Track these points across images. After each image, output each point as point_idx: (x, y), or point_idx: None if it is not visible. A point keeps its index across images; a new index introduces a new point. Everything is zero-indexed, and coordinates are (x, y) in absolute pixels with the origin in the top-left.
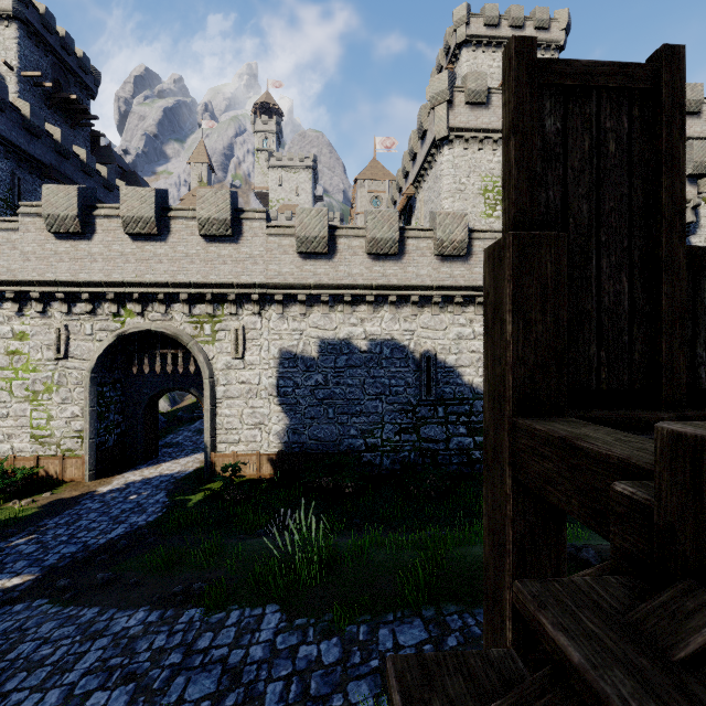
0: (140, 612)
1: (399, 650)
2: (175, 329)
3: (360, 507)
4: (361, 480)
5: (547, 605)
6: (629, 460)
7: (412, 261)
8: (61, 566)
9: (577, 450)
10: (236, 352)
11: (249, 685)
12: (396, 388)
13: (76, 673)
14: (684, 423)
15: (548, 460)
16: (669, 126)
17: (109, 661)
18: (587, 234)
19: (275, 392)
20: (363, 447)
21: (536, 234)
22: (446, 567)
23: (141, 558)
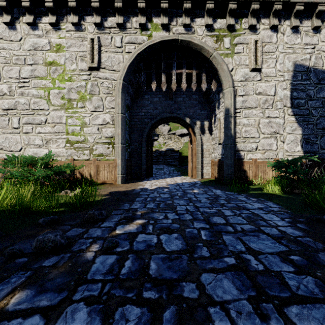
0: None
1: None
2: (199, 40)
3: None
4: None
5: None
6: None
7: None
8: None
9: None
10: (254, 63)
11: None
12: None
13: None
14: None
15: None
16: None
17: None
18: None
19: (288, 103)
20: None
21: None
22: None
23: None
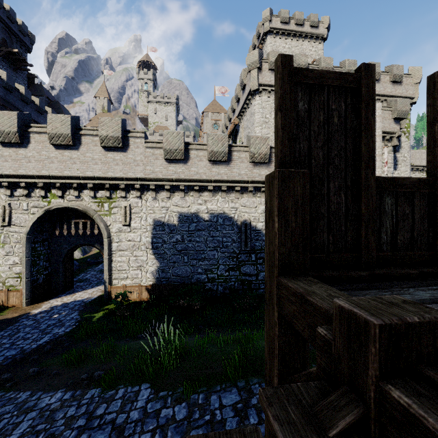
0: (59, 393)
1: (223, 408)
2: (85, 206)
3: (203, 318)
4: (204, 300)
5: (273, 403)
6: (329, 311)
7: (236, 166)
8: (4, 364)
9: (307, 301)
10: (125, 221)
11: (129, 437)
12: (226, 243)
13: (14, 436)
14: (347, 299)
15: (294, 305)
16: (366, 109)
17: (37, 427)
18: (322, 169)
19: (150, 246)
20: (206, 280)
21: (292, 171)
22: (253, 355)
23: (60, 357)
